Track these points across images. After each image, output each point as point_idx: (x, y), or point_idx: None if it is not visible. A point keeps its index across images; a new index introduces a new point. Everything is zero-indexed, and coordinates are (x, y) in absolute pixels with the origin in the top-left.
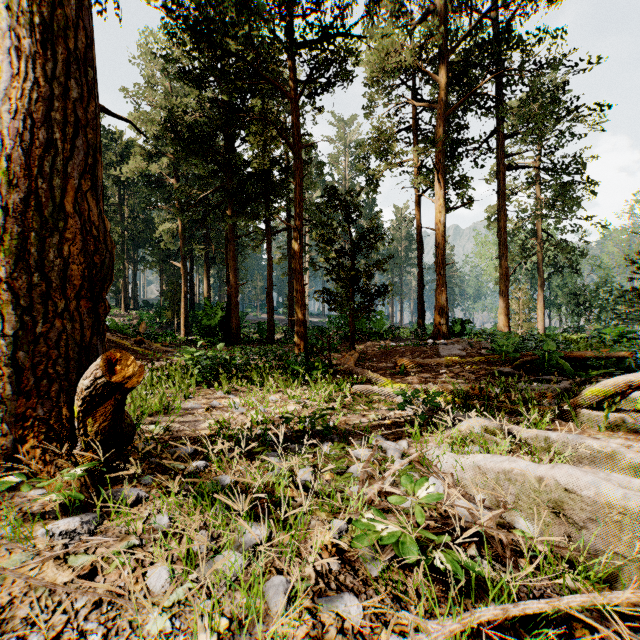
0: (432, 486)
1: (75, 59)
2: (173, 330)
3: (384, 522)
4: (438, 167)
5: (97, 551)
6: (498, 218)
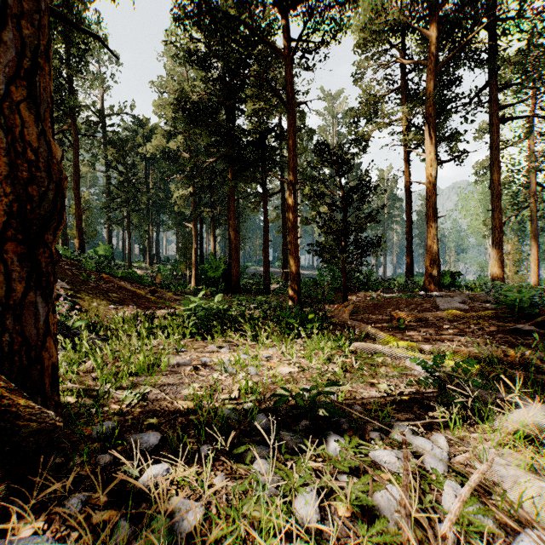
0: None
1: None
2: (186, 281)
3: None
4: (429, 122)
5: None
6: (491, 170)
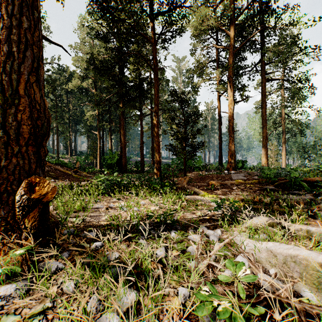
0: (248, 269)
1: (26, 5)
2: (93, 166)
3: (219, 301)
4: (230, 80)
5: (23, 311)
6: (262, 107)
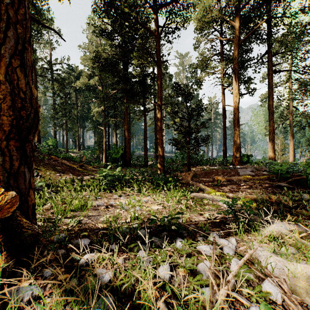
0: None
1: None
2: (100, 160)
3: None
4: (235, 72)
5: None
6: (268, 99)
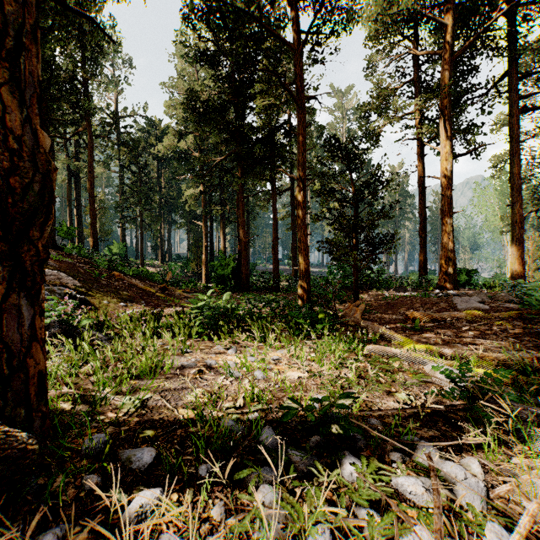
0: None
1: None
2: (196, 278)
3: None
4: (444, 114)
5: None
6: (510, 164)
